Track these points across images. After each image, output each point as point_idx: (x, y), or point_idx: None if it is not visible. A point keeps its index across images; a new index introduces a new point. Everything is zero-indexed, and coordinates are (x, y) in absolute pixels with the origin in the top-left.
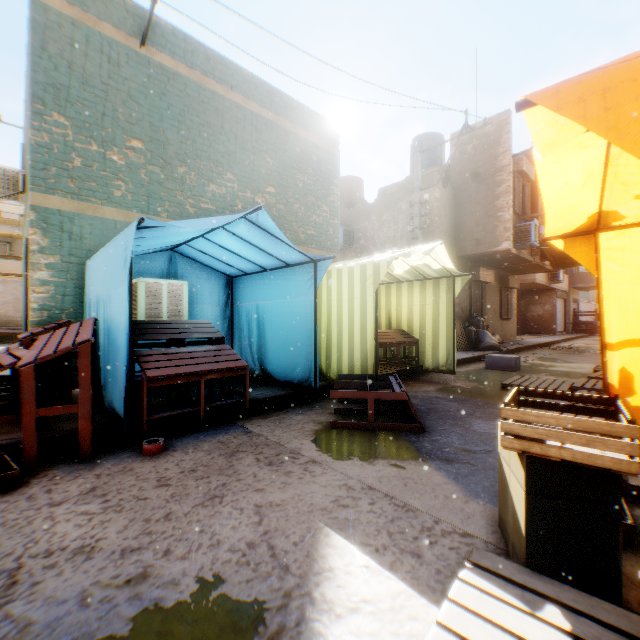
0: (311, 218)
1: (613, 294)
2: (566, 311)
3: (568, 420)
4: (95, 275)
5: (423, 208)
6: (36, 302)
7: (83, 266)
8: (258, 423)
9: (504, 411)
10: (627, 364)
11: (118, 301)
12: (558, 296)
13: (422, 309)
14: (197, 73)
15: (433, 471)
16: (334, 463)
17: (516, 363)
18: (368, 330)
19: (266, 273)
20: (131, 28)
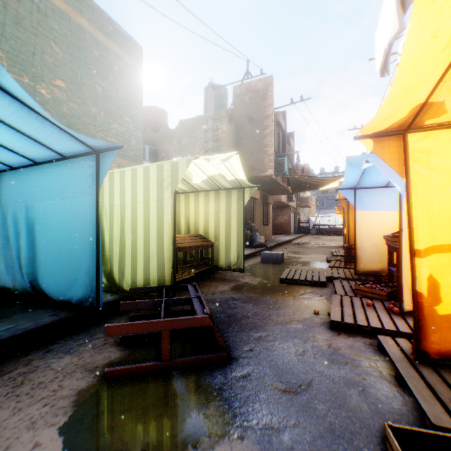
0: (112, 125)
1: (420, 198)
2: (295, 220)
3: None
4: None
5: (214, 137)
6: None
7: None
8: None
9: None
10: (434, 271)
11: None
12: (292, 210)
13: (217, 216)
14: None
15: None
16: None
17: (282, 257)
18: (165, 236)
19: (38, 167)
20: None
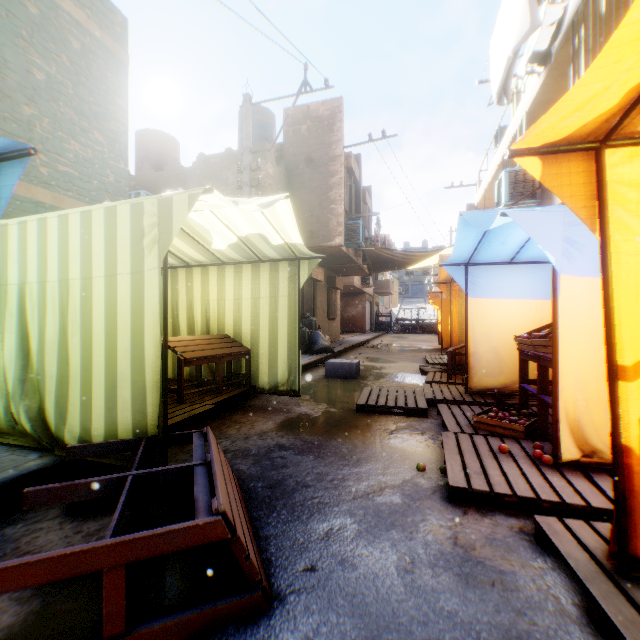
0: (68, 144)
1: (625, 270)
2: (372, 312)
3: None
4: None
5: (254, 183)
6: None
7: None
8: None
9: None
10: None
11: None
12: (368, 299)
13: (255, 304)
14: None
15: None
16: None
17: (357, 369)
18: (148, 342)
19: None
20: None
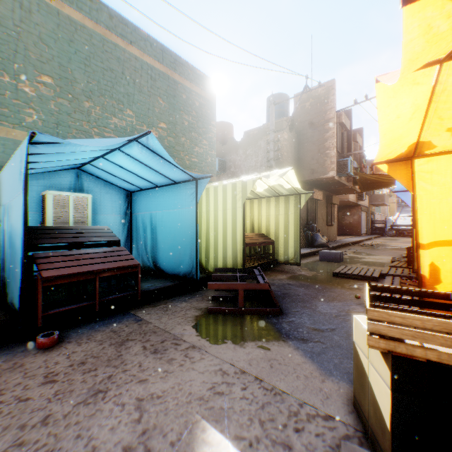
0: (194, 149)
1: (425, 206)
2: (367, 220)
3: (434, 322)
4: (3, 187)
5: (276, 146)
6: None
7: None
8: (148, 311)
9: (370, 312)
10: (435, 260)
11: (17, 209)
12: (362, 210)
13: (276, 218)
14: (101, 28)
15: (293, 351)
16: (211, 347)
17: (340, 256)
18: (238, 234)
19: (158, 189)
20: None
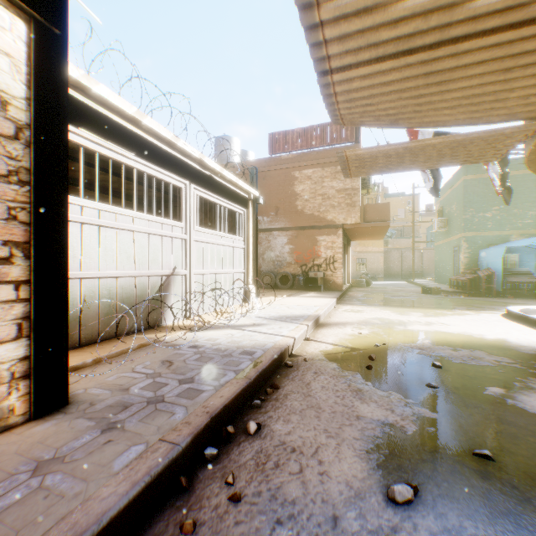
0: None
1: None
2: None
3: None
4: (484, 255)
5: None
6: (463, 263)
7: (476, 251)
8: None
9: None
10: None
11: (497, 263)
12: None
13: None
14: (520, 170)
15: None
16: None
17: None
18: None
19: None
20: None
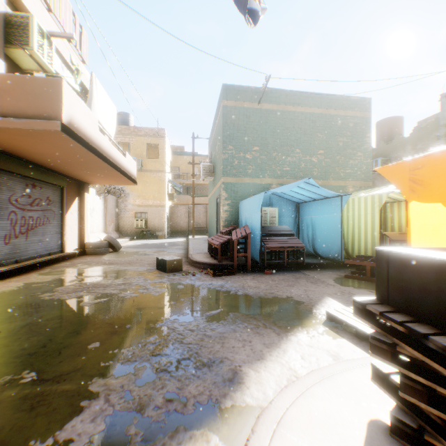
0: (348, 162)
1: None
2: None
3: None
4: (244, 208)
5: None
6: (223, 218)
7: (237, 203)
8: (309, 272)
9: None
10: None
11: (255, 219)
12: None
13: None
14: (281, 105)
15: None
16: (340, 286)
17: None
18: (375, 232)
19: (316, 201)
20: (254, 99)
